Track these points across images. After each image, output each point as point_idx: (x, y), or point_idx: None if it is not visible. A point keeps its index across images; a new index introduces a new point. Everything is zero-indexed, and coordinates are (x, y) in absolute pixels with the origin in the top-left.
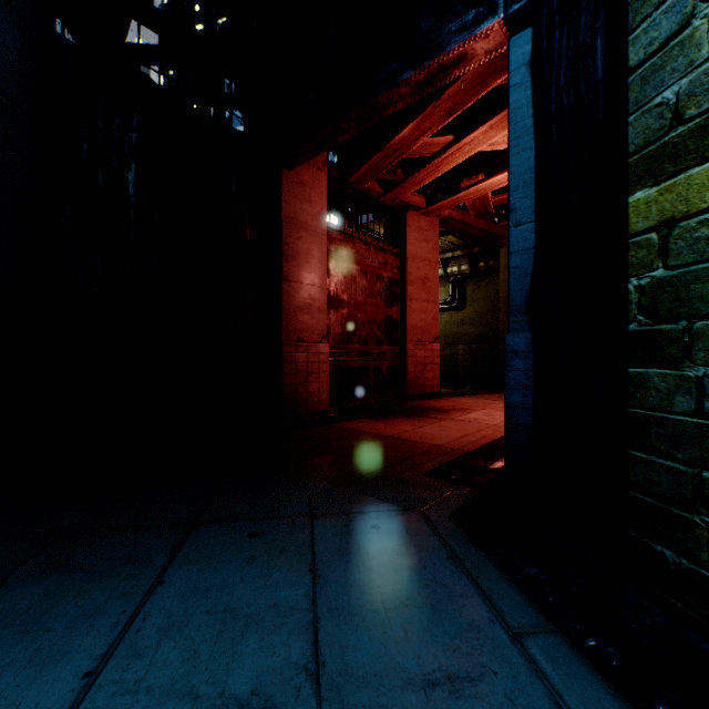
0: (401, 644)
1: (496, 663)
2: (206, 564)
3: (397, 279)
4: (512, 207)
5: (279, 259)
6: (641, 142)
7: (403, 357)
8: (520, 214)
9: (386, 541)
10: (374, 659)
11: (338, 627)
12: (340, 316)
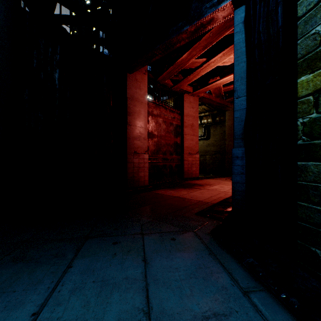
0: (189, 297)
1: (237, 306)
2: (92, 257)
3: (179, 125)
4: (235, 89)
5: (126, 115)
6: (304, 52)
7: (182, 160)
8: (239, 92)
9: (178, 246)
10: (177, 305)
11: (158, 289)
12: (153, 141)
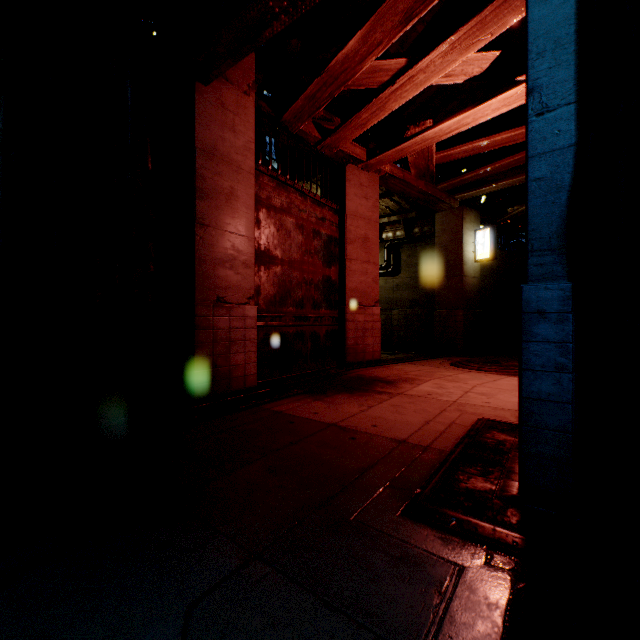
0: None
1: None
2: None
3: (335, 237)
4: (533, 85)
5: (192, 197)
6: None
7: (342, 321)
8: (547, 93)
9: None
10: None
11: None
12: (272, 274)
